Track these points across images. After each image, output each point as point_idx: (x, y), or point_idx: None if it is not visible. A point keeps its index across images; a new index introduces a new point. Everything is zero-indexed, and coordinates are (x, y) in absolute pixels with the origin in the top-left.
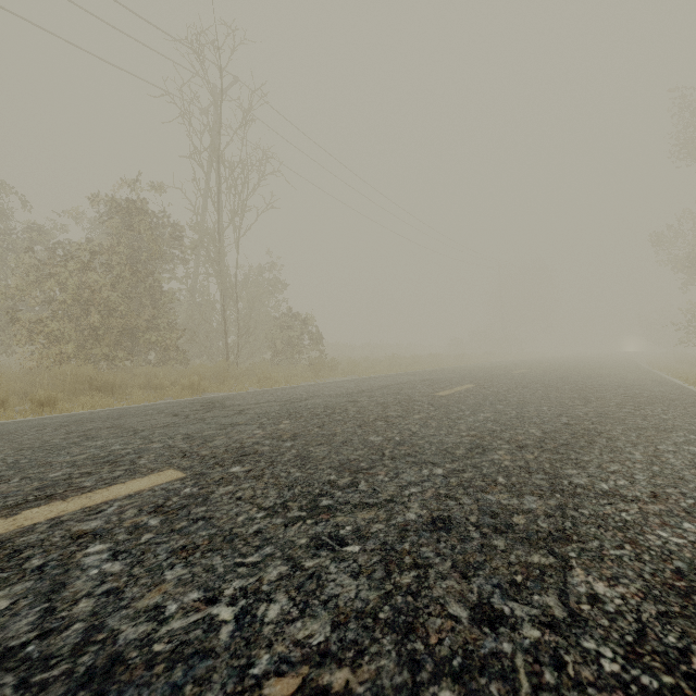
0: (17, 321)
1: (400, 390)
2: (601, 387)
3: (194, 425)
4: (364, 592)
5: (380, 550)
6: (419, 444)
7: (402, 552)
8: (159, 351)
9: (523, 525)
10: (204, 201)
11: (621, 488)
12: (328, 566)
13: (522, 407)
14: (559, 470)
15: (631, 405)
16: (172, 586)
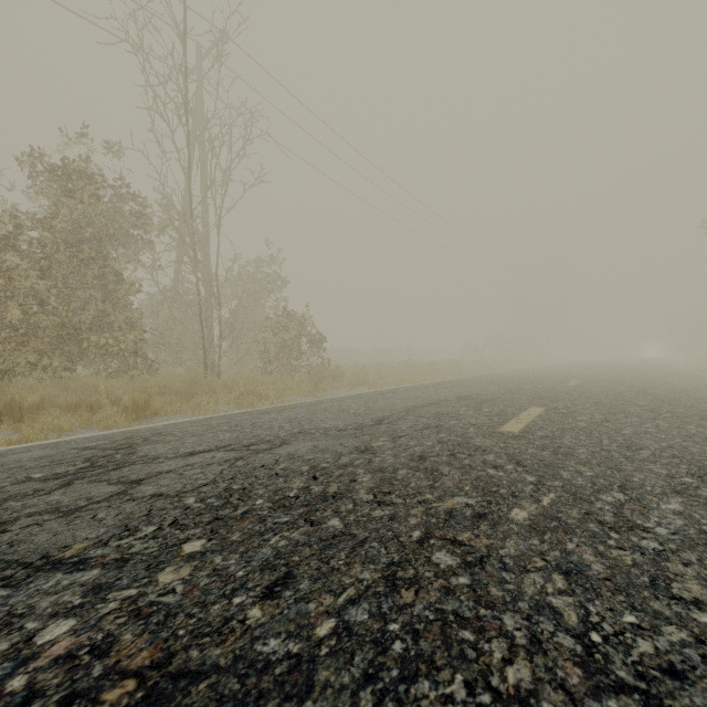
0: None
1: (438, 420)
2: None
3: None
4: None
5: None
6: None
7: None
8: (117, 357)
9: None
10: (187, 181)
11: None
12: None
13: (702, 470)
14: None
15: None
16: None
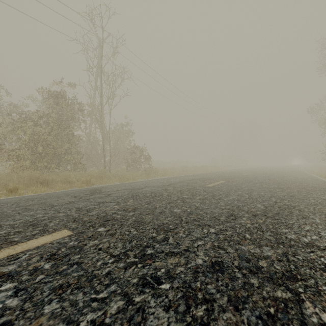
0: (2, 150)
1: (189, 184)
2: (287, 182)
3: (83, 203)
4: (173, 324)
5: (182, 288)
6: (200, 213)
7: (196, 289)
8: (72, 164)
9: (266, 268)
10: (94, 93)
11: (315, 241)
12: (150, 300)
13: (251, 192)
14: (278, 229)
15: (304, 191)
16: (46, 319)
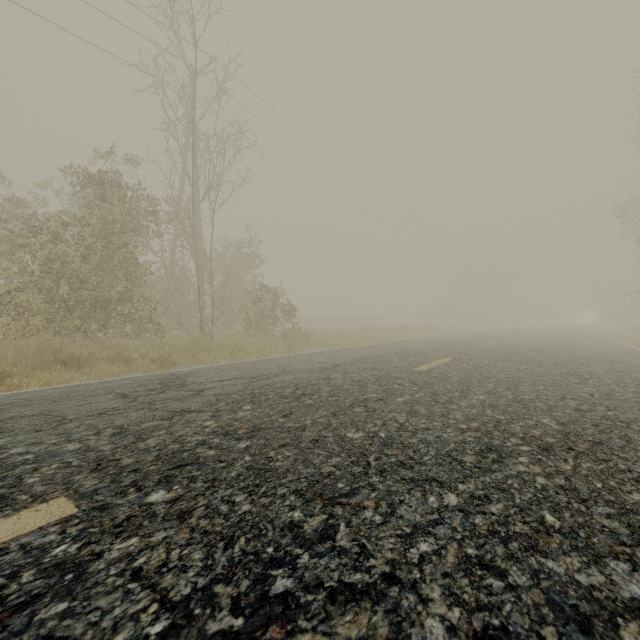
0: None
1: (376, 365)
2: (584, 361)
3: (136, 412)
4: None
5: None
6: (412, 444)
7: None
8: (133, 323)
9: None
10: (182, 178)
11: None
12: None
13: (515, 386)
14: (621, 494)
15: (631, 382)
16: None
